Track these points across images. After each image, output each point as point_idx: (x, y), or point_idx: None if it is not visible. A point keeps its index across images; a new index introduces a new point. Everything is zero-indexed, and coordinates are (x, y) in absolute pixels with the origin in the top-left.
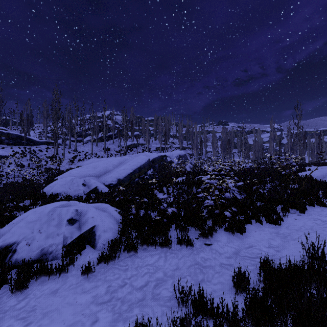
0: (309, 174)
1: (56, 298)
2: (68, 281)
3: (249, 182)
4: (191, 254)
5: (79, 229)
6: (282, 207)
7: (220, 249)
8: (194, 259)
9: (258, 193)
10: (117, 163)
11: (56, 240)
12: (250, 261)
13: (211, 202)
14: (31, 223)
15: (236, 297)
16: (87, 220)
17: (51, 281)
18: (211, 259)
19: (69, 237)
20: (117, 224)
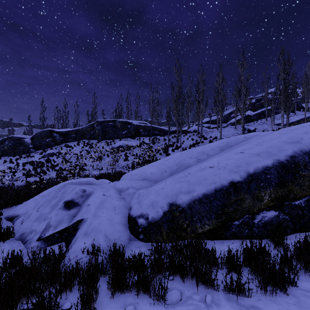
0: None
1: None
2: None
3: None
4: None
5: None
6: None
7: None
8: None
9: None
10: (215, 148)
11: None
12: None
13: None
14: None
15: None
16: None
17: None
18: None
19: None
20: None
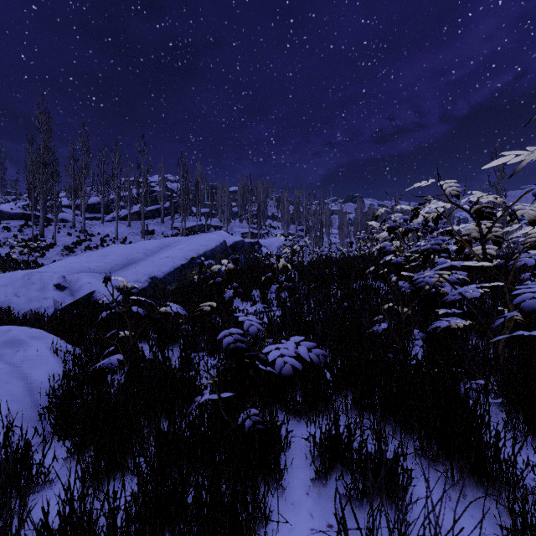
0: None
1: None
2: None
3: (497, 264)
4: None
5: None
6: None
7: None
8: None
9: None
10: (156, 246)
11: None
12: None
13: None
14: None
15: None
16: None
17: None
18: None
19: None
20: (30, 418)
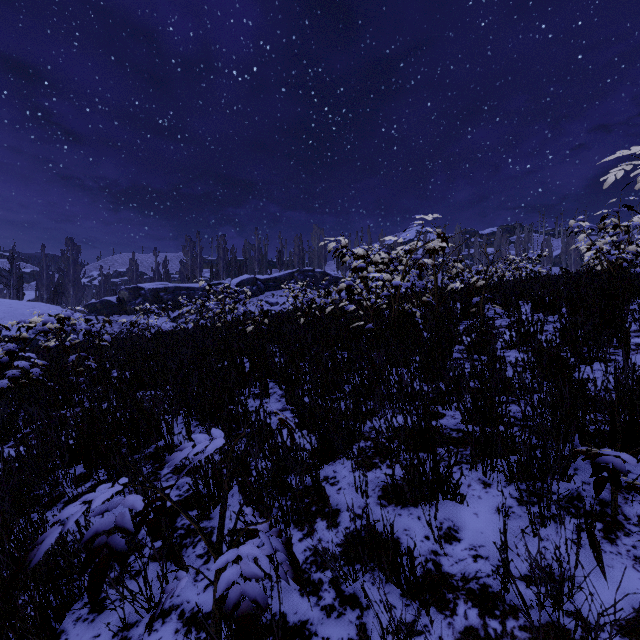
0: None
1: None
2: None
3: None
4: None
5: None
6: None
7: None
8: None
9: None
10: None
11: None
12: None
13: None
14: None
15: None
16: None
17: None
18: None
19: None
20: None
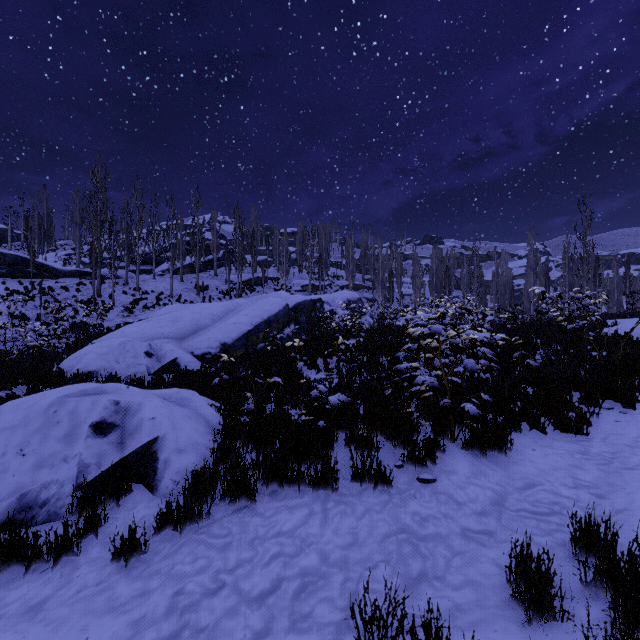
0: (634, 325)
1: (37, 626)
2: (77, 577)
3: (502, 344)
4: (388, 504)
5: (121, 447)
6: (583, 396)
7: (458, 493)
8: (396, 517)
9: (523, 368)
10: (222, 311)
11: (61, 472)
12: (536, 522)
13: (431, 379)
14: (2, 432)
15: (526, 630)
16: (140, 425)
17: (33, 579)
18: (437, 519)
19: (92, 465)
20: (212, 434)
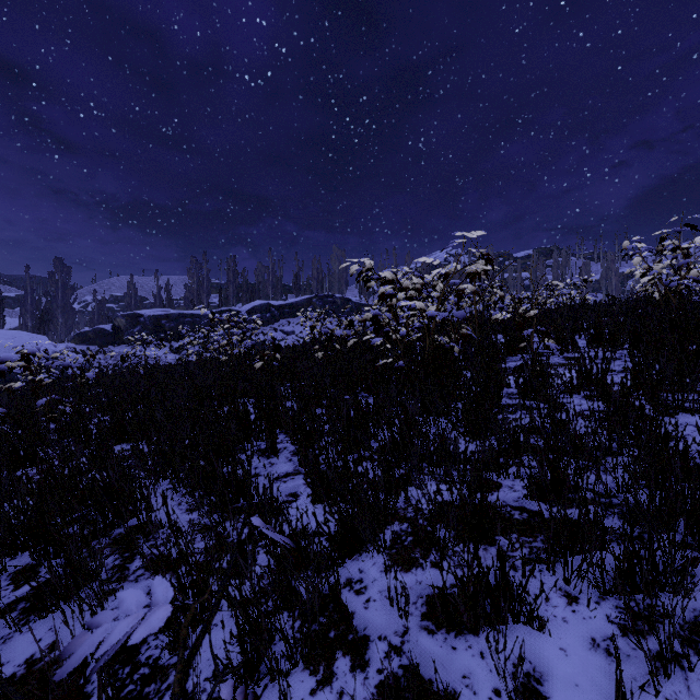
0: None
1: None
2: None
3: None
4: None
5: None
6: None
7: None
8: None
9: None
10: None
11: None
12: None
13: None
14: None
15: None
16: None
17: None
18: None
19: None
20: None
